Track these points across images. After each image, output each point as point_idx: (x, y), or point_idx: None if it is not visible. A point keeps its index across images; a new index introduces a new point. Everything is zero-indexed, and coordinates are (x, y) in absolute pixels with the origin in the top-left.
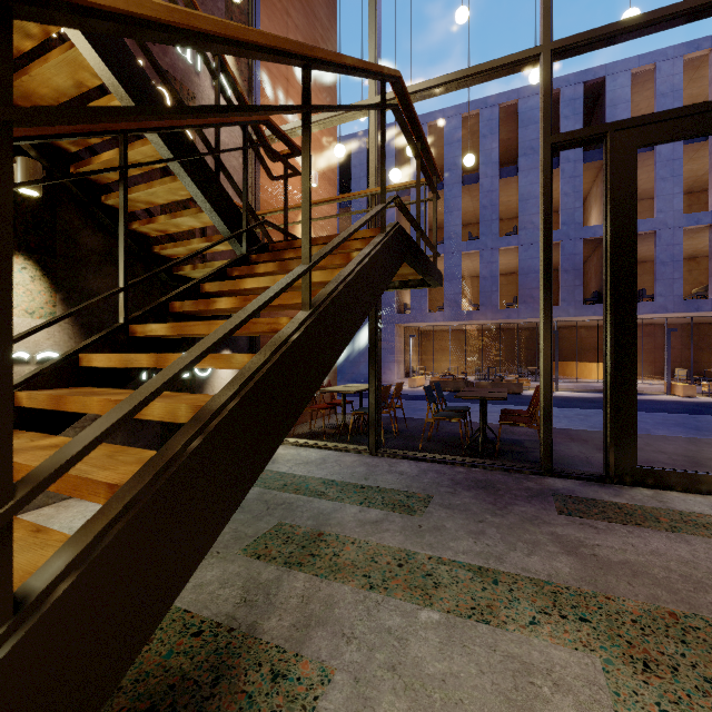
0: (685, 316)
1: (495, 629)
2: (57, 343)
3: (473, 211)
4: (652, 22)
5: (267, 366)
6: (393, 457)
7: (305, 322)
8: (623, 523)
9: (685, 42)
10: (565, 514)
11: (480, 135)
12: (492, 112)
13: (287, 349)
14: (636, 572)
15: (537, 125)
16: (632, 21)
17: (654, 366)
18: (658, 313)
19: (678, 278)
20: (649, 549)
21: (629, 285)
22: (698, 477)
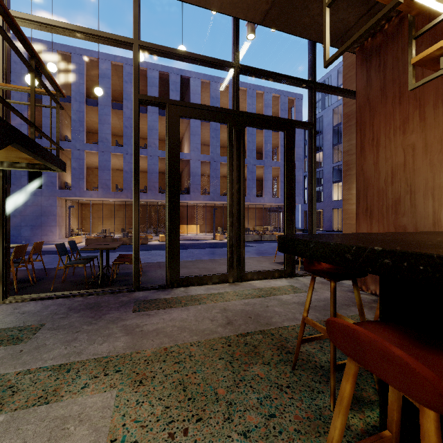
0: (221, 203)
1: (52, 404)
2: None
3: (120, 128)
4: (186, 57)
5: None
6: (21, 301)
7: None
8: (164, 308)
9: (221, 77)
10: (136, 311)
11: (123, 80)
12: (131, 69)
13: None
14: (159, 333)
15: (158, 88)
16: (177, 51)
17: (211, 226)
18: (211, 201)
19: (218, 185)
20: (170, 318)
21: (176, 185)
22: (203, 277)
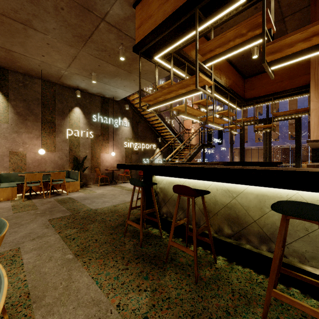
0: None
1: None
2: (161, 158)
3: None
4: None
5: (187, 160)
6: None
7: (189, 157)
8: None
9: None
10: None
11: None
12: None
13: (188, 159)
14: None
15: None
16: None
17: None
18: None
19: None
20: None
21: (243, 148)
22: None
